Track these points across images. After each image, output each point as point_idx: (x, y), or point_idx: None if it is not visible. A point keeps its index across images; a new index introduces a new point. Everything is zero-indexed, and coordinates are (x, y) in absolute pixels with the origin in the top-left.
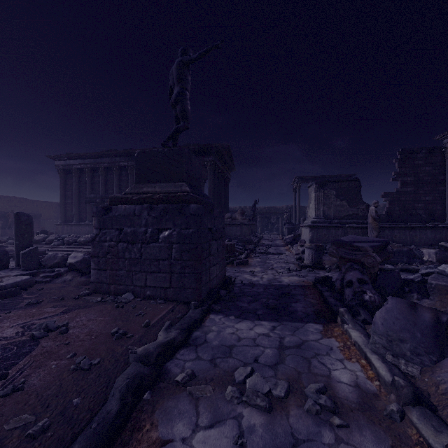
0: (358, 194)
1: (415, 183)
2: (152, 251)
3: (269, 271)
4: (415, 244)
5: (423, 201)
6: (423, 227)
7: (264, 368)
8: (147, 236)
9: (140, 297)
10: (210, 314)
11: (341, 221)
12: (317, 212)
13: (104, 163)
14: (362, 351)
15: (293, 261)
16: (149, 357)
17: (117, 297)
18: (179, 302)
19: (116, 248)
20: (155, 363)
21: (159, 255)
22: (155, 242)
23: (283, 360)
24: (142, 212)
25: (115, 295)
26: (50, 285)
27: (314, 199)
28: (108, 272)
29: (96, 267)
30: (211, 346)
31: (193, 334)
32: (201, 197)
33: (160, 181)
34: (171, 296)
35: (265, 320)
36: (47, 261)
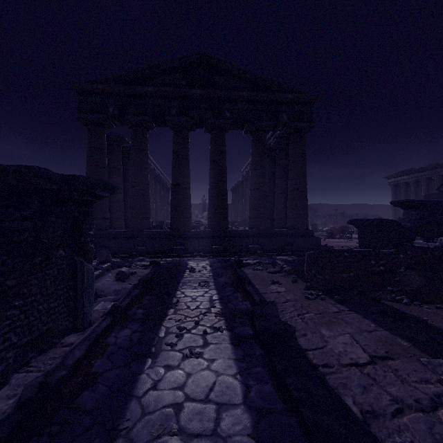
0: None
1: None
2: None
3: None
4: None
5: None
6: None
7: None
8: None
9: None
10: None
11: None
12: None
13: (425, 175)
14: None
15: None
16: None
17: None
18: None
19: None
20: None
21: None
22: None
23: None
24: None
25: None
26: None
27: None
28: None
29: None
30: None
31: None
32: None
33: None
34: None
35: None
36: None
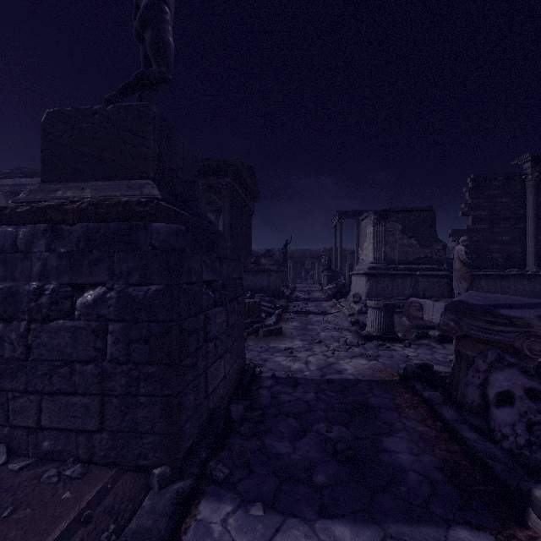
0: (432, 229)
1: (490, 219)
2: (54, 341)
3: (315, 347)
4: None
5: (500, 241)
6: (519, 275)
7: None
8: (42, 302)
9: (26, 455)
10: (201, 500)
11: (410, 267)
12: (376, 254)
13: None
14: None
15: (347, 326)
16: None
17: None
18: (124, 468)
19: None
20: None
21: (72, 351)
22: (63, 317)
23: None
24: (33, 242)
25: None
26: None
27: (372, 235)
28: None
29: None
30: None
31: None
32: (192, 215)
33: (97, 177)
34: (105, 452)
35: (341, 519)
36: None
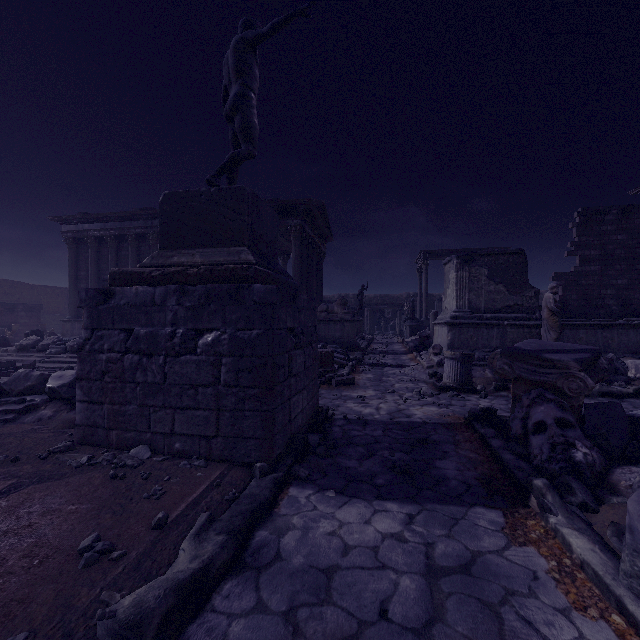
0: (523, 274)
1: (602, 259)
2: (184, 370)
3: (388, 396)
4: (611, 351)
5: (614, 286)
6: (623, 324)
7: (403, 639)
8: (175, 342)
9: (163, 454)
10: (290, 487)
11: (497, 316)
12: (459, 302)
13: (135, 228)
14: (607, 589)
15: (424, 378)
16: (143, 626)
17: (122, 453)
18: (233, 464)
19: (120, 363)
20: (158, 638)
21: (196, 378)
22: (189, 353)
23: (441, 611)
24: (167, 299)
25: (119, 448)
26: (11, 428)
27: (455, 281)
28: (107, 408)
29: (85, 398)
30: (288, 569)
31: (254, 538)
32: (275, 273)
33: (203, 245)
34: (219, 452)
35: (392, 500)
36: (13, 384)
